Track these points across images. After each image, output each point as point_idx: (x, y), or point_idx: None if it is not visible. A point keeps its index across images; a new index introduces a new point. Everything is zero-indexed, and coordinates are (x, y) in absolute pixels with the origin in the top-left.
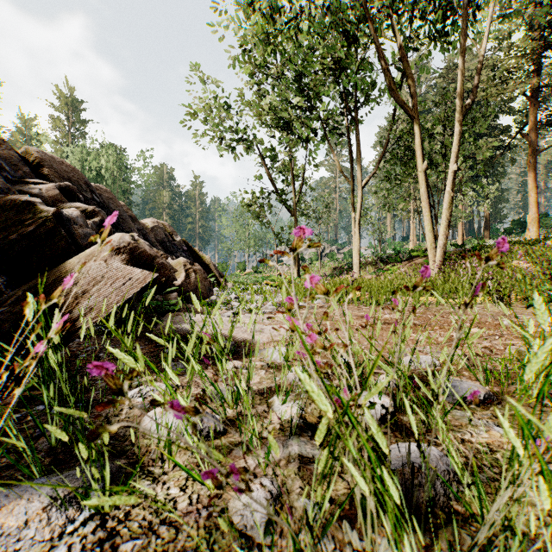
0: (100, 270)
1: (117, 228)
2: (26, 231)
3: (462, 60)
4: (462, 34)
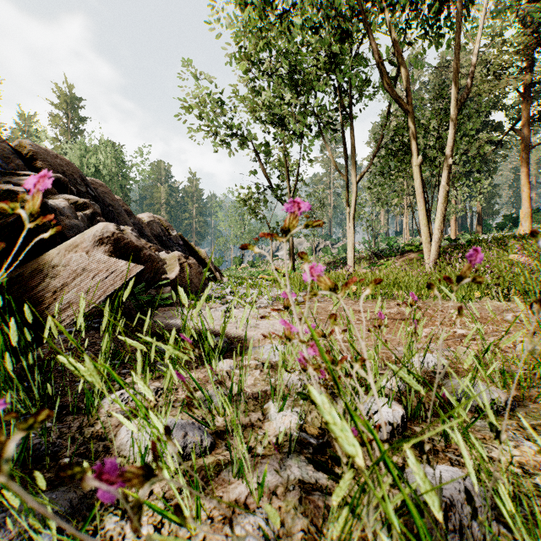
0: (81, 262)
1: (112, 222)
2: (7, 221)
3: (458, 54)
4: (458, 28)
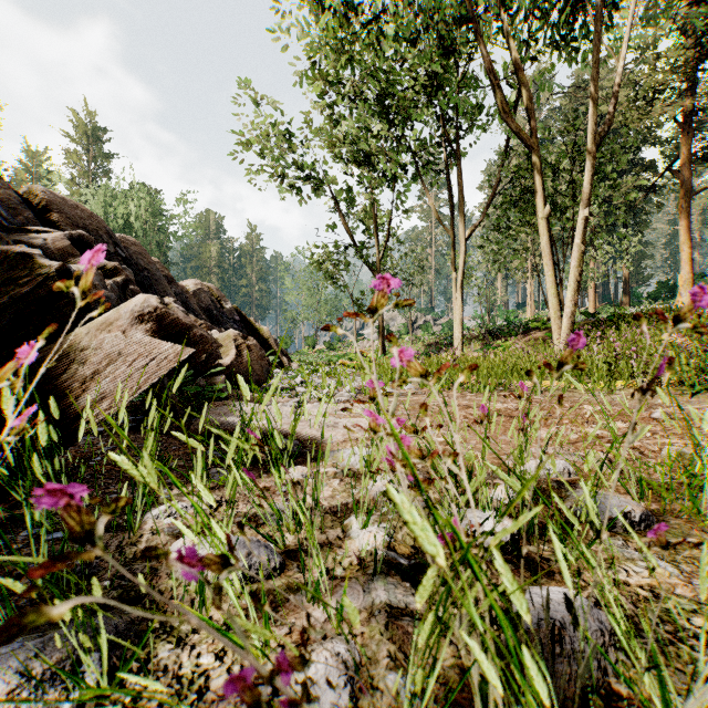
0: (116, 344)
1: (148, 291)
2: (20, 293)
3: (596, 74)
4: (596, 39)
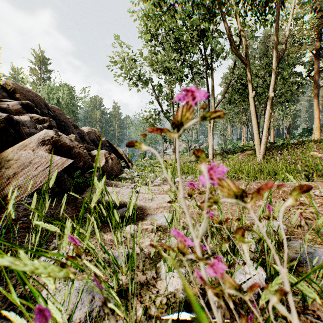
0: (28, 157)
1: (64, 131)
2: None
3: (277, 29)
4: (277, 12)
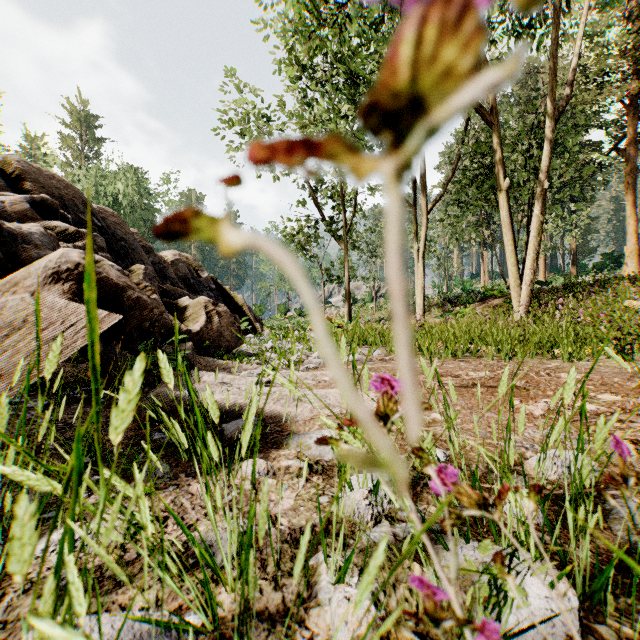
0: (22, 309)
1: (124, 259)
2: None
3: (555, 51)
4: (555, 18)
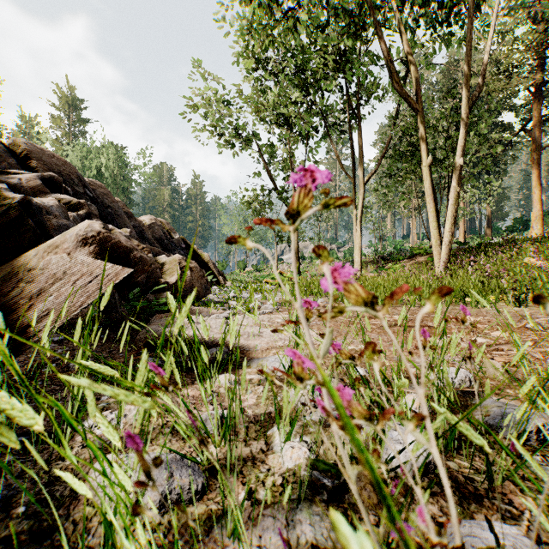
0: (61, 264)
1: (111, 224)
2: None
3: (469, 51)
4: (469, 23)
